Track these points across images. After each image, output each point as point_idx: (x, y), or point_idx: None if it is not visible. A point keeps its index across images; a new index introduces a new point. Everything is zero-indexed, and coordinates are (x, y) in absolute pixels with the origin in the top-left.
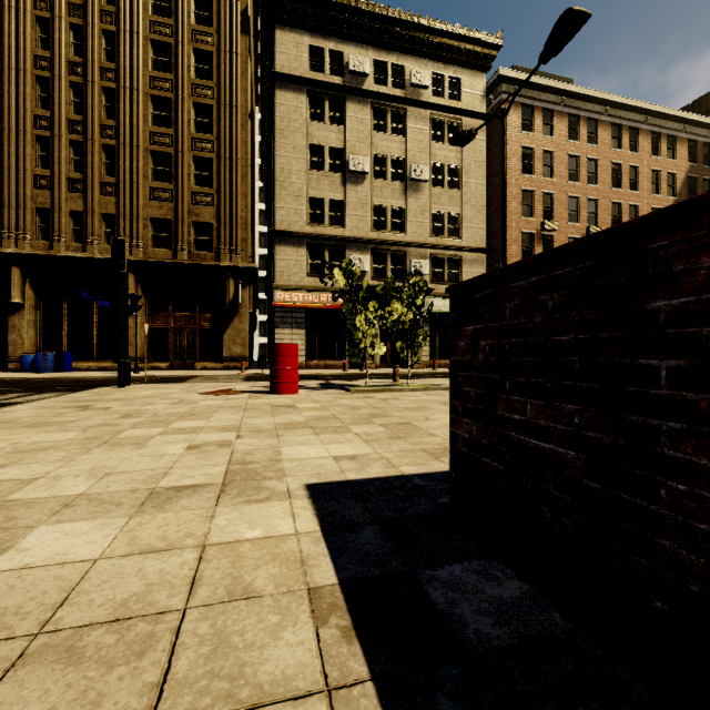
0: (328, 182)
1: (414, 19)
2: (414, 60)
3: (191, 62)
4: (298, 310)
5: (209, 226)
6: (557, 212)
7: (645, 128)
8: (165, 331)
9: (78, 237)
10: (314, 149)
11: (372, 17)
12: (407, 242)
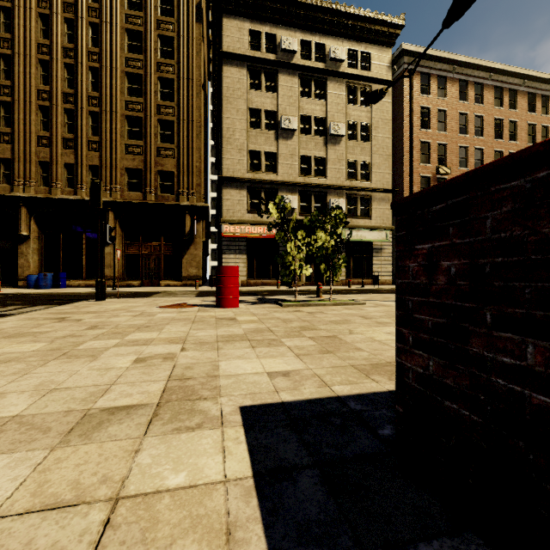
0: (264, 138)
1: (333, 6)
2: (333, 39)
3: (157, 46)
4: (241, 239)
5: (171, 174)
6: (449, 159)
7: (522, 89)
8: (137, 256)
9: (70, 184)
10: (253, 112)
11: (299, 5)
12: (327, 185)
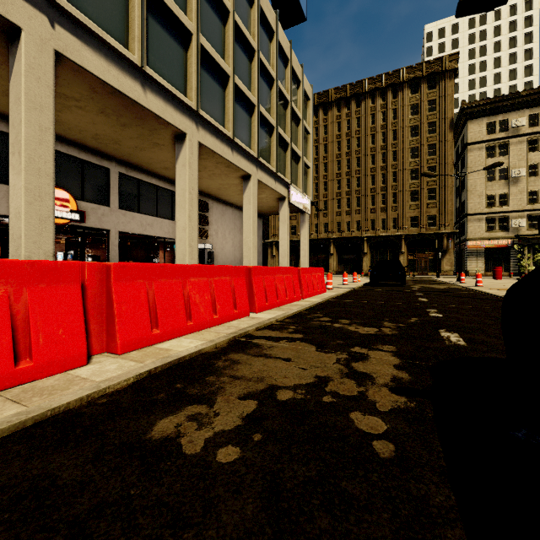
0: (498, 185)
1: None
2: None
3: (426, 151)
4: (480, 248)
5: (434, 216)
6: None
7: None
8: (414, 260)
9: (383, 228)
10: (489, 171)
11: (527, 96)
12: None
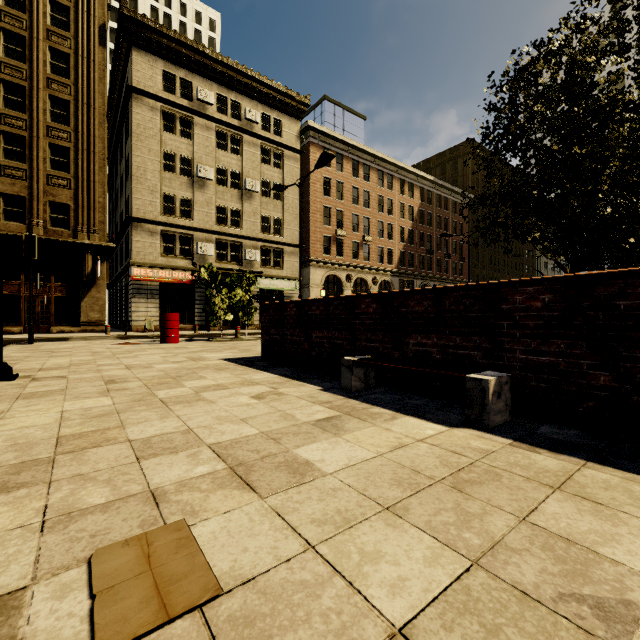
0: (180, 182)
1: (248, 71)
2: (248, 100)
3: (47, 58)
4: (153, 283)
5: (65, 206)
6: (345, 224)
7: (396, 175)
8: (17, 298)
9: None
10: (167, 154)
11: (216, 61)
12: (243, 236)
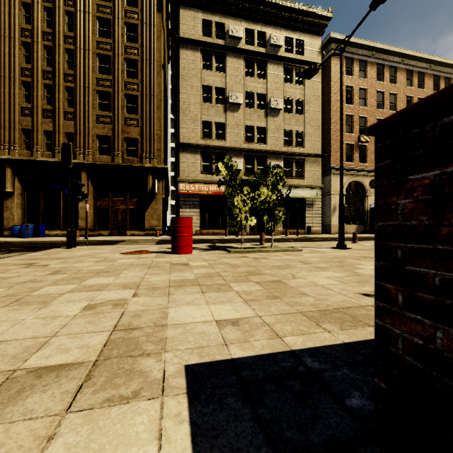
0: (215, 110)
1: (272, 0)
2: (272, 28)
3: (123, 31)
4: (195, 196)
5: (135, 140)
6: None
7: (429, 72)
8: (107, 210)
9: (49, 148)
10: (205, 88)
11: None
12: (268, 150)
